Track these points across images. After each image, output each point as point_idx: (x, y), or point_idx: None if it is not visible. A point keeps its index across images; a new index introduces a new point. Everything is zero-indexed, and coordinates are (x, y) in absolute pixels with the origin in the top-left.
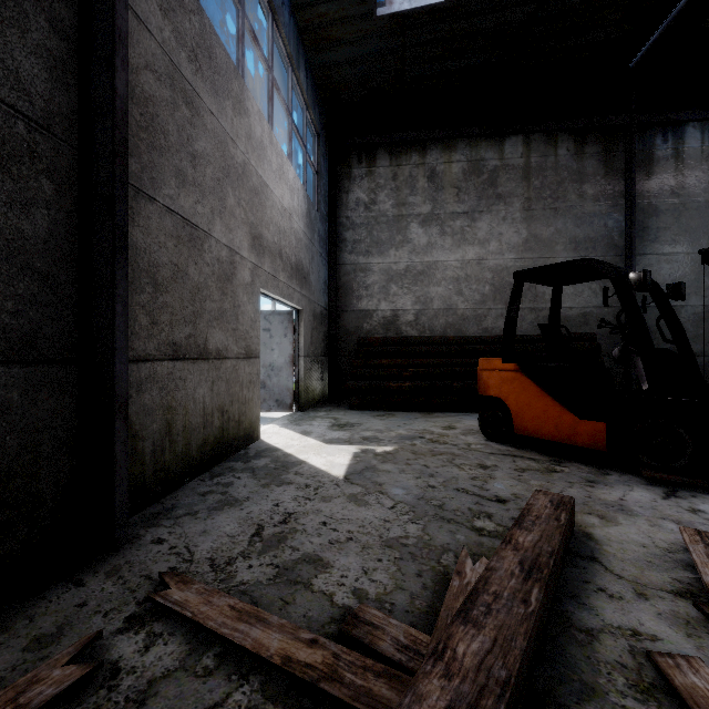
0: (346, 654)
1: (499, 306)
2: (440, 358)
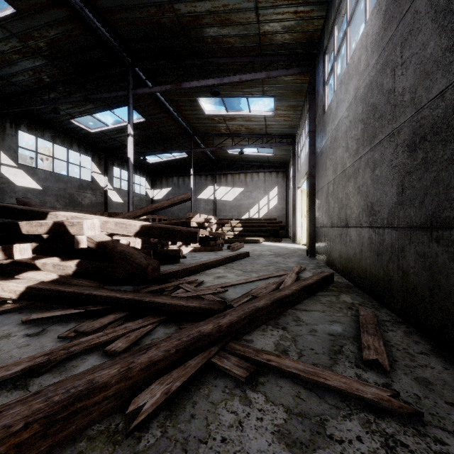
0: (253, 356)
1: None
2: None
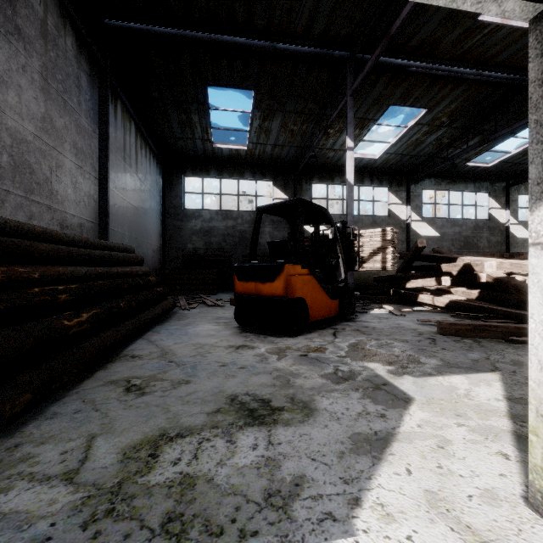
0: None
1: (19, 191)
2: (61, 265)
